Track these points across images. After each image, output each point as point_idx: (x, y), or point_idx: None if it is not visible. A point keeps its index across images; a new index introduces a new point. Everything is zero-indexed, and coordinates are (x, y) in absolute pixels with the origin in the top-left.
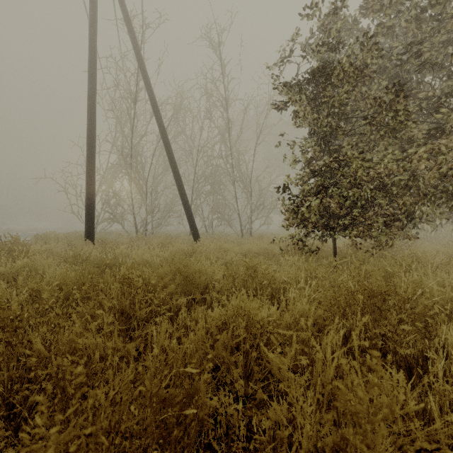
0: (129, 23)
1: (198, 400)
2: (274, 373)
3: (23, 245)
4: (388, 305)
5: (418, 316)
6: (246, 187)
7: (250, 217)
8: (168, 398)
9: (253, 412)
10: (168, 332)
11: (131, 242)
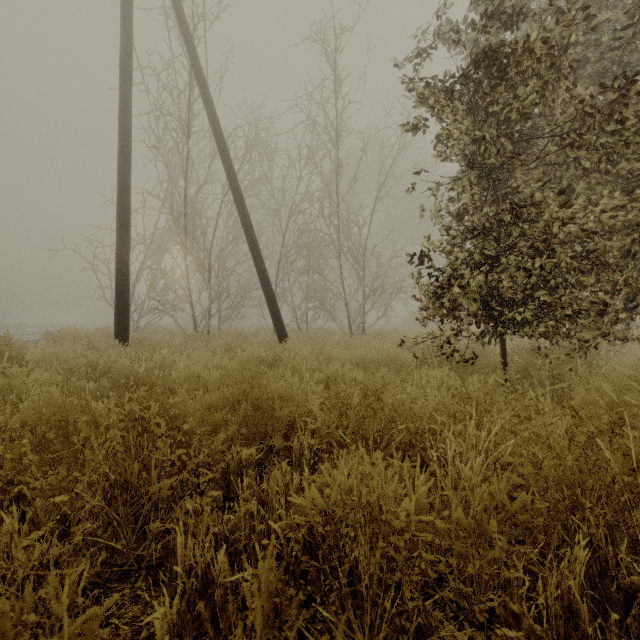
0: (180, 13)
1: None
2: None
3: (13, 349)
4: None
5: None
6: (357, 262)
7: (362, 306)
8: None
9: None
10: (212, 531)
11: (184, 343)
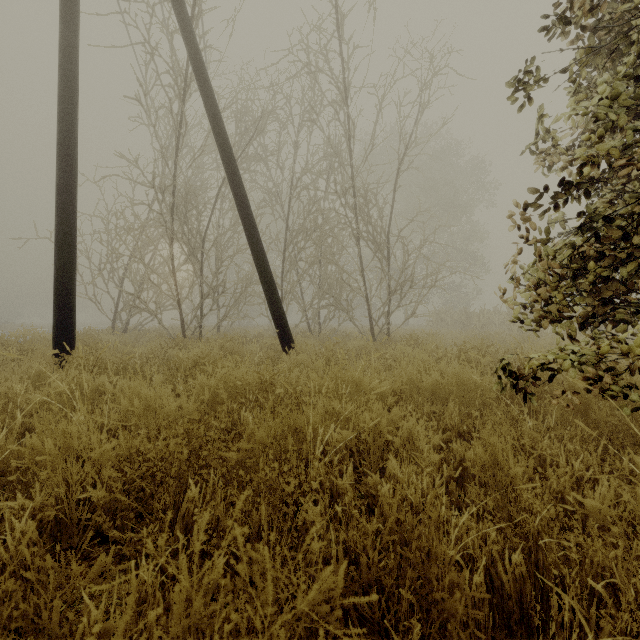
0: None
1: None
2: None
3: None
4: None
5: None
6: (380, 250)
7: (386, 303)
8: None
9: None
10: None
11: (155, 351)
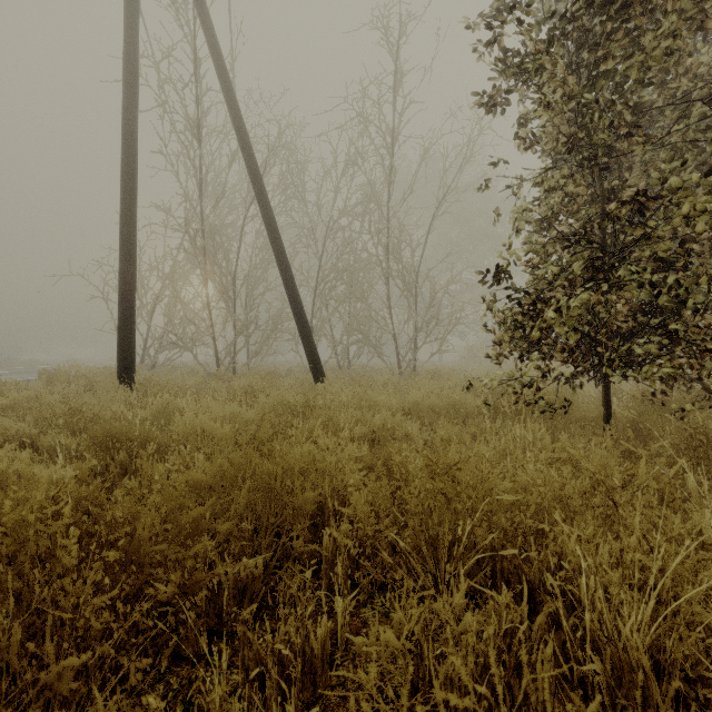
0: None
1: None
2: None
3: None
4: None
5: None
6: (407, 288)
7: (413, 340)
8: None
9: None
10: None
11: (202, 384)
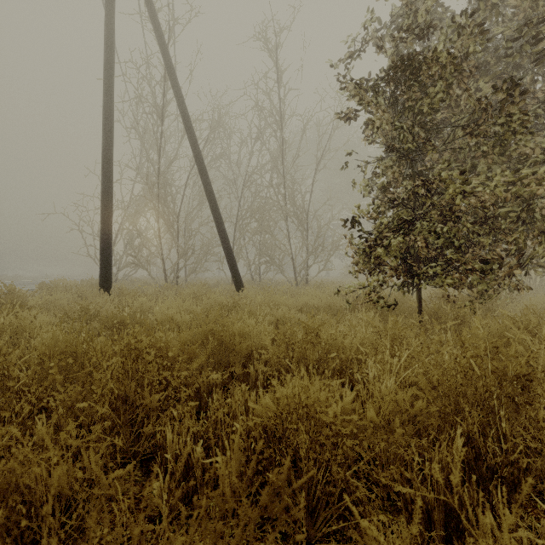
0: (154, 17)
1: None
2: None
3: (17, 297)
4: (529, 396)
5: None
6: (301, 224)
7: (306, 261)
8: None
9: None
10: (191, 431)
11: (157, 292)
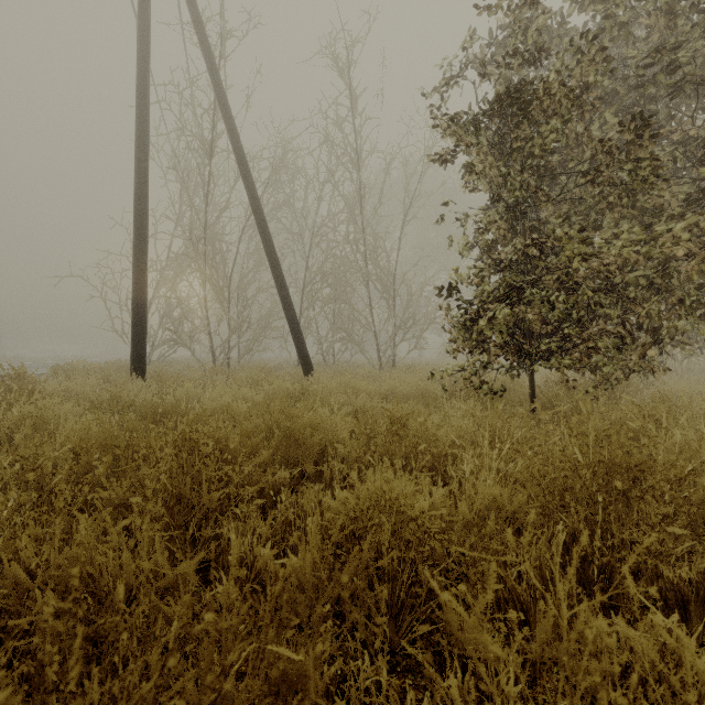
0: (201, 29)
1: (304, 699)
2: (452, 631)
3: (30, 383)
4: (641, 489)
5: (699, 510)
6: (387, 291)
7: (392, 338)
8: (240, 702)
9: (407, 688)
10: (257, 533)
11: (204, 377)
